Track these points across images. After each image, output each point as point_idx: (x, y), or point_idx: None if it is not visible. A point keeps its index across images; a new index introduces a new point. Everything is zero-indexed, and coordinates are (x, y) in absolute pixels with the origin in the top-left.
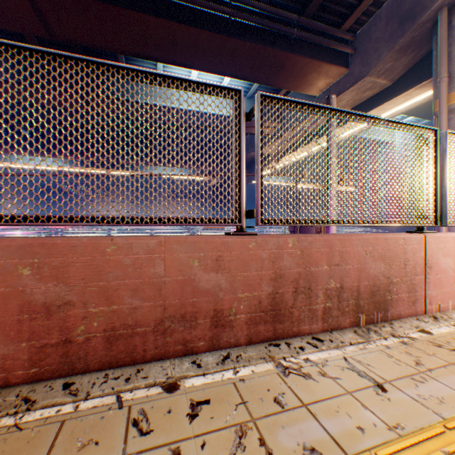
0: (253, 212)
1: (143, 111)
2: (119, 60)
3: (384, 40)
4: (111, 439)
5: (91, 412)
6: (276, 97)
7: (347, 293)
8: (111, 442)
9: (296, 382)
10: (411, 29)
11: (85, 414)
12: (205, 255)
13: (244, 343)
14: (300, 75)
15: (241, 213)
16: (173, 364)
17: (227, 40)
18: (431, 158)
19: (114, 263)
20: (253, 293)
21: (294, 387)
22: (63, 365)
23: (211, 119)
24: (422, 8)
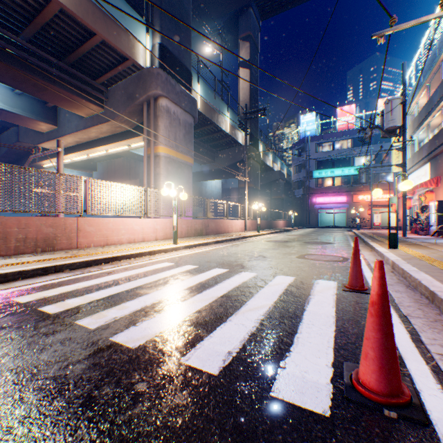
0: None
1: None
2: None
3: (122, 103)
4: None
5: None
6: None
7: (31, 240)
8: None
9: None
10: (133, 106)
11: None
12: None
13: None
14: (66, 100)
15: None
16: None
17: None
18: (81, 188)
19: None
20: None
21: None
22: None
23: None
24: (137, 97)
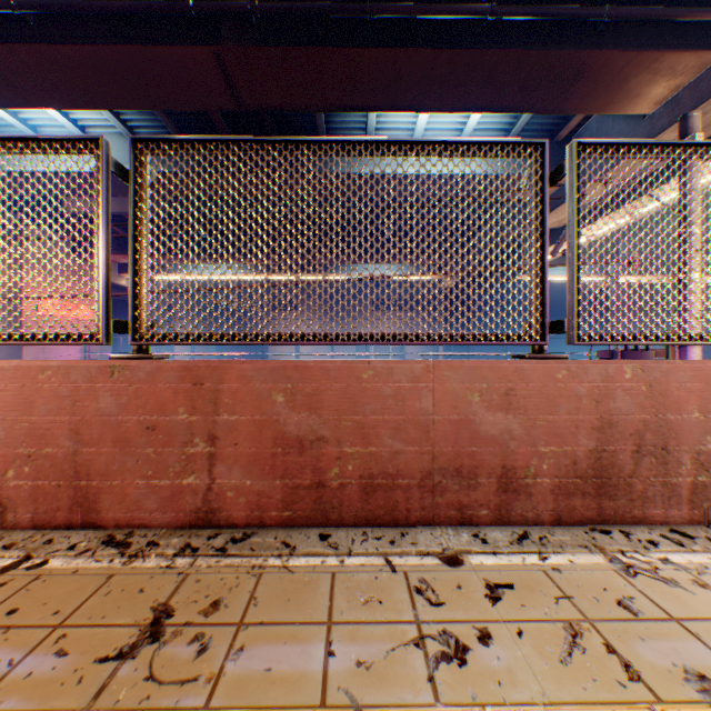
0: (561, 325)
1: (407, 195)
2: (316, 119)
3: None
4: (395, 601)
5: (360, 569)
6: (603, 142)
7: None
8: (397, 604)
9: (650, 586)
10: None
11: (354, 570)
12: (488, 387)
13: (547, 522)
14: (613, 84)
15: (544, 326)
16: (446, 533)
17: (480, 54)
18: None
19: (370, 393)
20: (562, 448)
21: (649, 592)
22: (315, 513)
23: (498, 192)
24: None
